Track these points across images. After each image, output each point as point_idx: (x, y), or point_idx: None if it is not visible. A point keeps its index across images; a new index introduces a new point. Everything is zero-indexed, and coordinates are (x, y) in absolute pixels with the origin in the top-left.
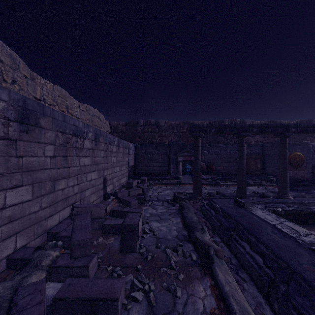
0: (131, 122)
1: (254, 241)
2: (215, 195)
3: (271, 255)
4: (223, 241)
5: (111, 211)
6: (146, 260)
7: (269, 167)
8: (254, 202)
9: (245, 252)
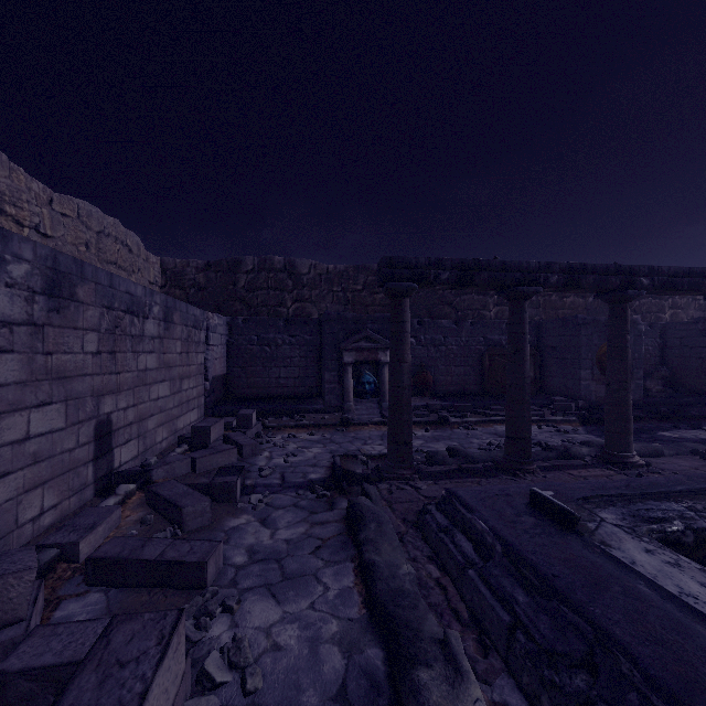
0: (222, 262)
1: None
2: (446, 460)
3: None
4: None
5: (91, 563)
6: None
7: (555, 377)
8: (587, 497)
9: None
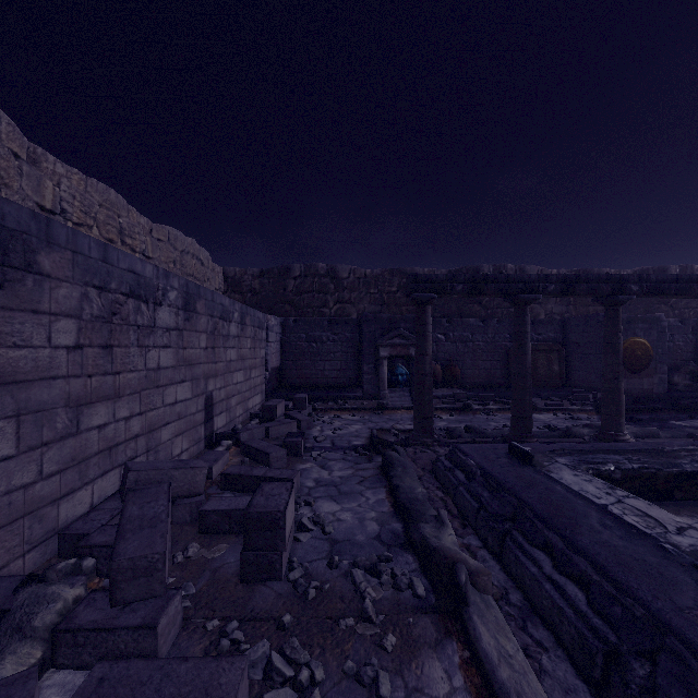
0: (274, 270)
1: (562, 549)
2: (463, 435)
3: (607, 584)
4: (486, 547)
5: (224, 476)
6: (305, 600)
7: (579, 371)
8: (552, 450)
9: (543, 575)
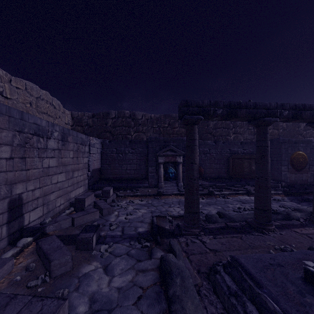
0: (100, 113)
1: None
2: (218, 220)
3: None
4: None
5: None
6: None
7: None
8: None
9: None
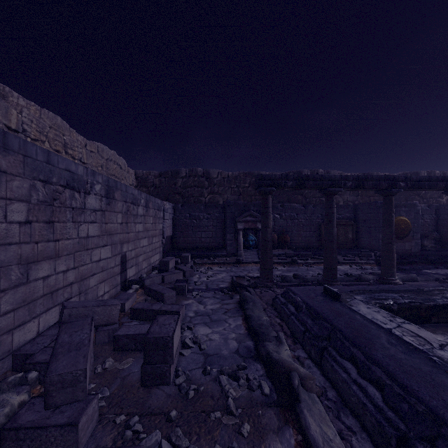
0: (168, 172)
1: (363, 361)
2: (292, 280)
3: (397, 387)
4: (310, 357)
5: (132, 310)
6: (187, 399)
7: (365, 238)
8: (352, 290)
9: (350, 379)
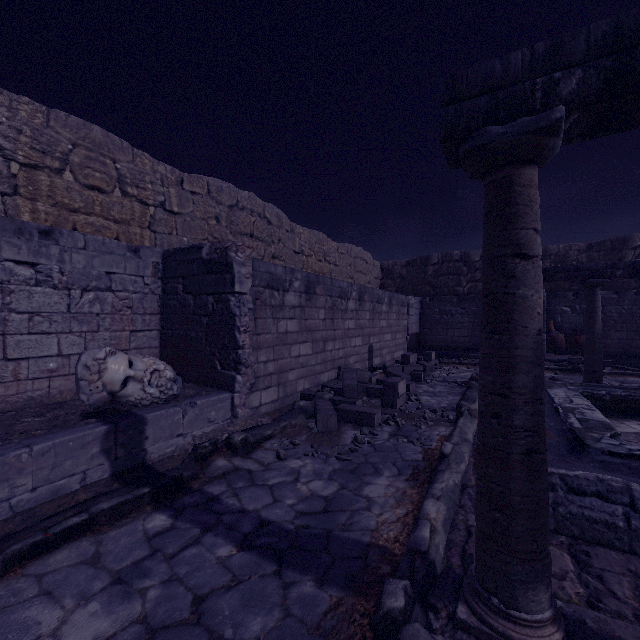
0: (417, 260)
1: None
2: None
3: None
4: None
5: (377, 381)
6: (404, 413)
7: None
8: (572, 383)
9: None
